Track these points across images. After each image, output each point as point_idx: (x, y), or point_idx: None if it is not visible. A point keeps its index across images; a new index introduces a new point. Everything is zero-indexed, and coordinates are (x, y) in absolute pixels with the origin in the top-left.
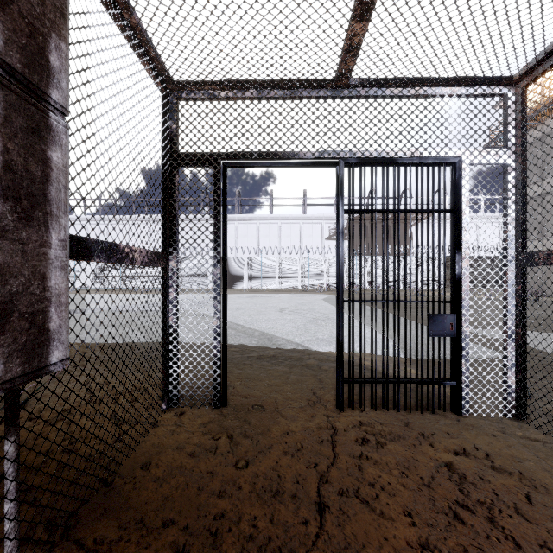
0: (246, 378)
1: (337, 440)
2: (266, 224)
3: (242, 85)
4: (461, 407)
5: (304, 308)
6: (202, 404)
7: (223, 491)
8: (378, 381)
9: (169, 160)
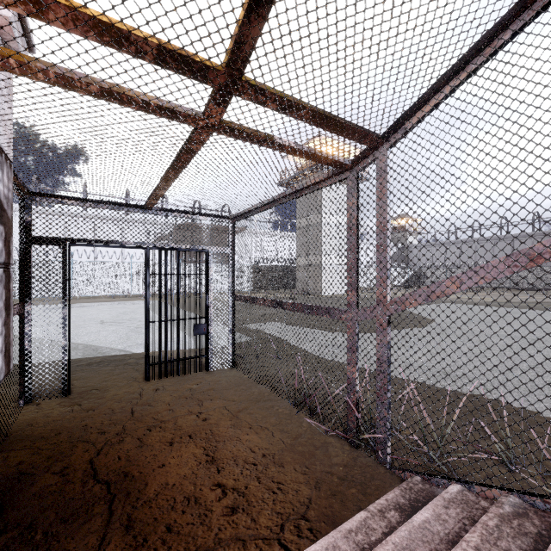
0: (81, 378)
1: (143, 392)
2: (78, 221)
3: (84, 201)
4: (209, 367)
5: (126, 318)
6: (53, 395)
7: (83, 420)
8: (168, 361)
9: (25, 240)
